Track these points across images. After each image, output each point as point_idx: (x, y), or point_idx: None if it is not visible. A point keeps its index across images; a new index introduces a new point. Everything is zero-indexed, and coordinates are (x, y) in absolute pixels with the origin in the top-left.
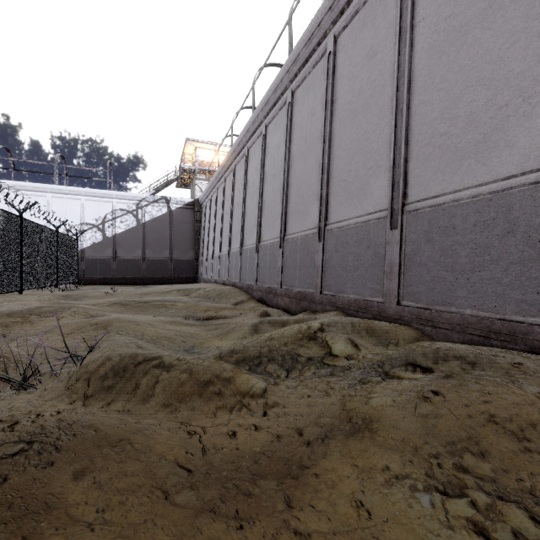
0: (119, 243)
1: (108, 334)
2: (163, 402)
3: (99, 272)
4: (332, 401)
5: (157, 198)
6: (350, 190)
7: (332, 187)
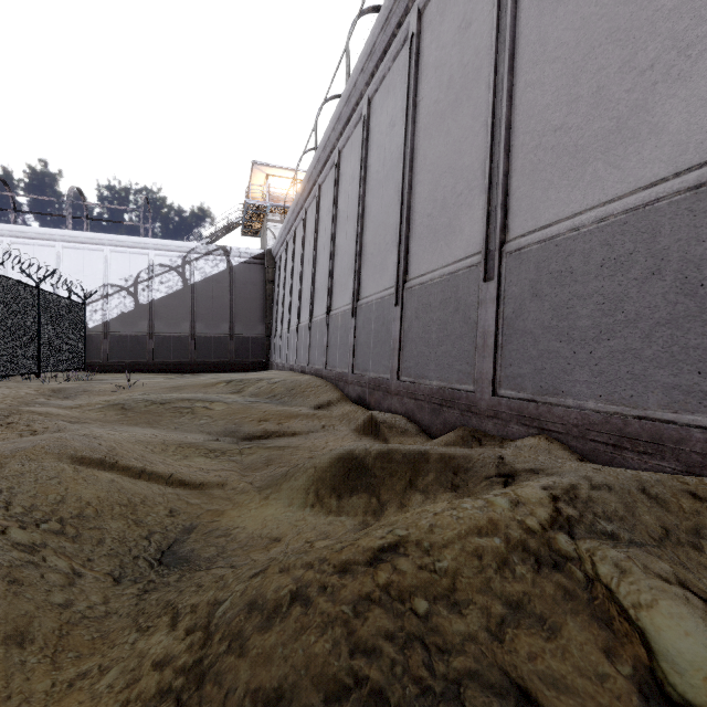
0: (158, 313)
1: None
2: None
3: (129, 354)
4: None
5: (212, 249)
6: (577, 144)
7: (520, 156)
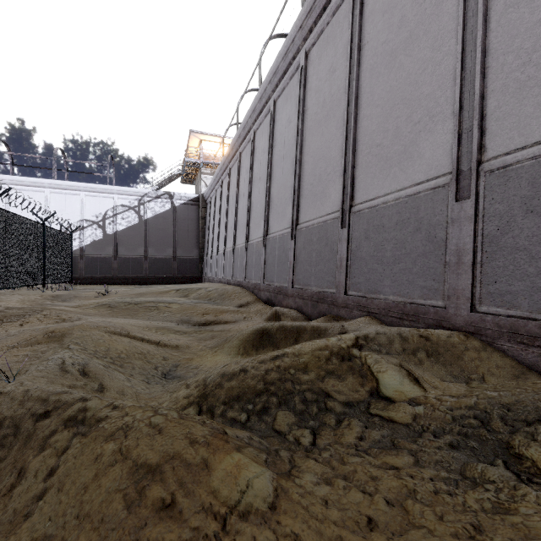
0: (120, 241)
1: (56, 349)
2: (44, 538)
3: (99, 271)
4: None
5: (160, 194)
6: (387, 156)
7: (360, 157)
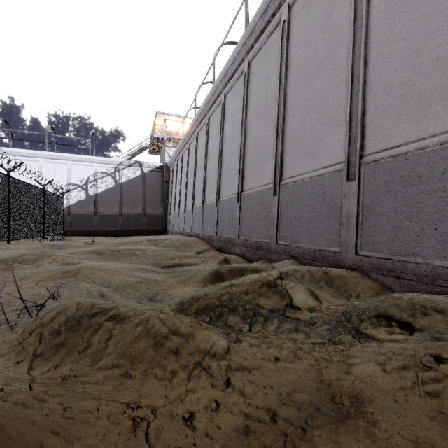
0: (100, 200)
1: (76, 282)
2: (113, 365)
3: (83, 225)
4: (305, 366)
5: (132, 163)
6: (305, 146)
7: (287, 145)
